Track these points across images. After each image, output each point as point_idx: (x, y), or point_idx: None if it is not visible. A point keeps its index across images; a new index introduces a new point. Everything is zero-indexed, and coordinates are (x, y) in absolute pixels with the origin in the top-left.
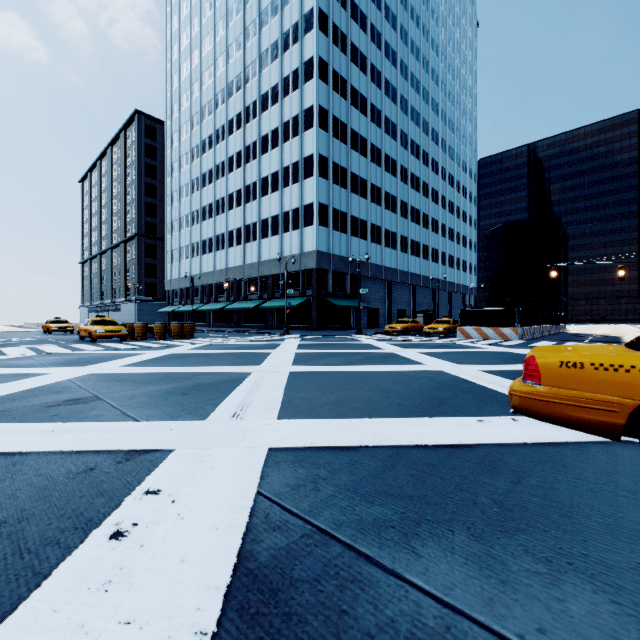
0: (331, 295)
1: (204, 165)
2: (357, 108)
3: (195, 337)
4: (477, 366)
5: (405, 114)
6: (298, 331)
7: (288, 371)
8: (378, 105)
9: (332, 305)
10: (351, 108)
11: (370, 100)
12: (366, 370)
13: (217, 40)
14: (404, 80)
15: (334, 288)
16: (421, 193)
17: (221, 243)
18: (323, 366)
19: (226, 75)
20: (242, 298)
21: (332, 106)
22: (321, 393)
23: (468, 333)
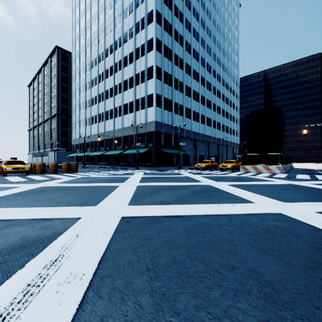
0: (163, 147)
1: (92, 75)
2: (177, 42)
3: (79, 171)
4: (305, 205)
5: (203, 48)
6: (144, 167)
7: (120, 216)
8: (189, 41)
9: (163, 152)
10: (174, 41)
11: (185, 38)
12: (203, 213)
13: (99, 5)
14: (203, 29)
15: (165, 143)
16: (212, 92)
17: (101, 118)
18: (158, 206)
19: (104, 24)
20: (113, 148)
21: (163, 39)
22: (153, 307)
23: (247, 169)
